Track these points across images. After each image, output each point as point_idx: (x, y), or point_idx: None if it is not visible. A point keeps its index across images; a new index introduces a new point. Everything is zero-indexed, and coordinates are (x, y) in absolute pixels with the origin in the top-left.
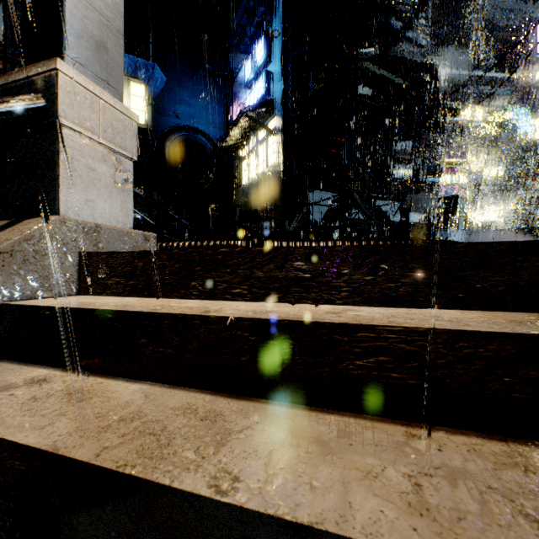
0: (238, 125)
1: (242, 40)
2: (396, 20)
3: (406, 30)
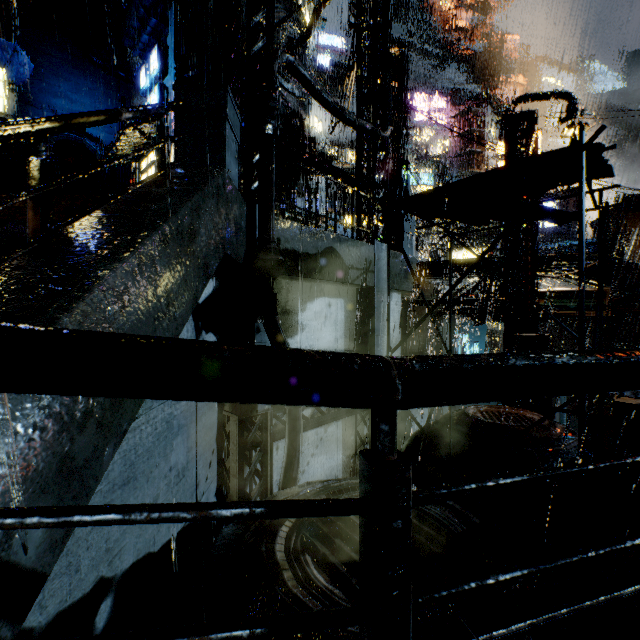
0: (126, 136)
1: (136, 44)
2: None
3: None
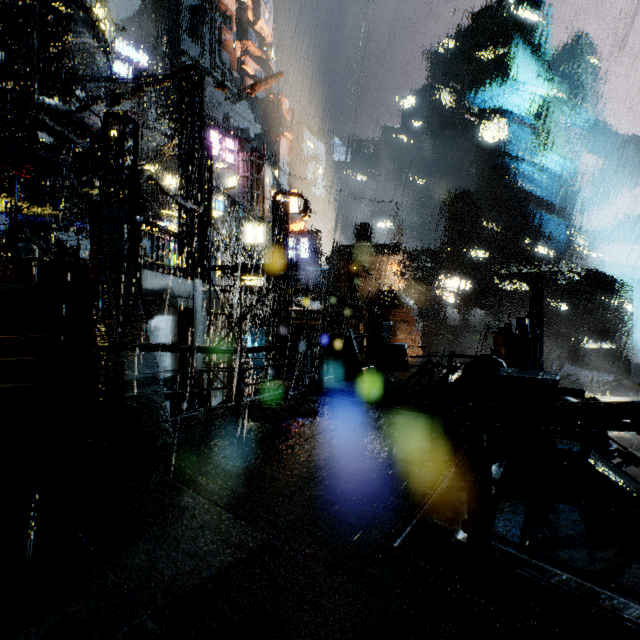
0: None
1: None
2: (78, 90)
3: (80, 111)
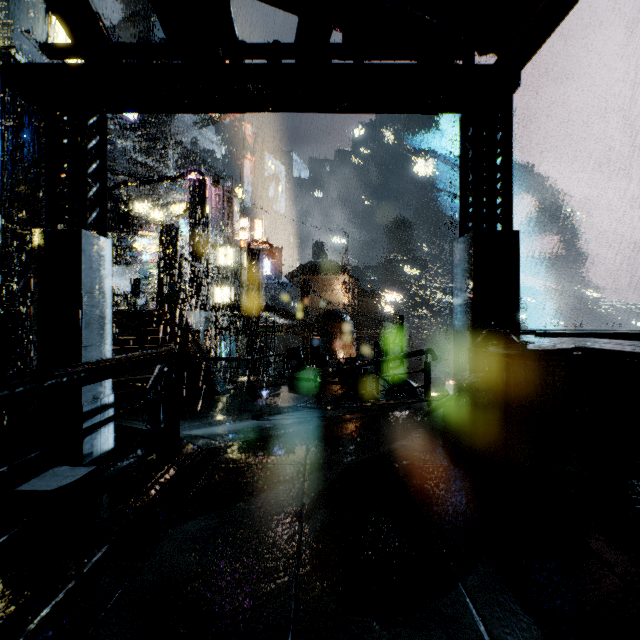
0: None
1: None
2: None
3: (113, 190)
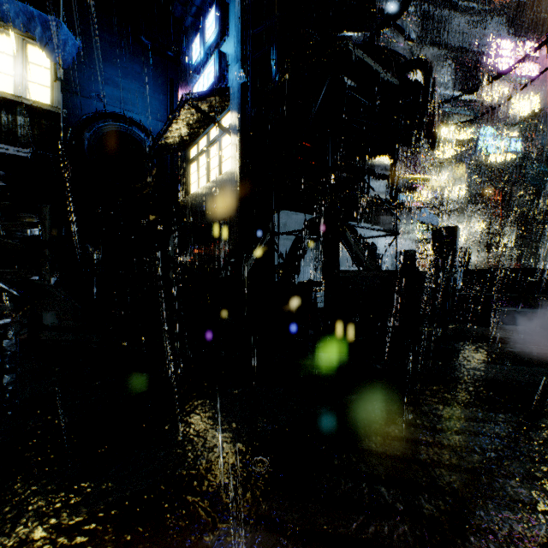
0: (181, 118)
1: (188, 10)
2: (384, 0)
3: (405, 7)
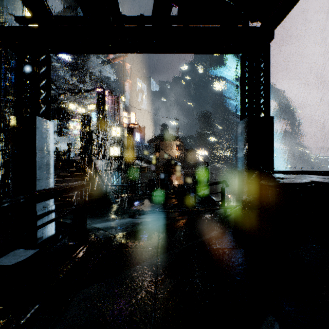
0: None
1: None
2: (53, 86)
3: (57, 97)
